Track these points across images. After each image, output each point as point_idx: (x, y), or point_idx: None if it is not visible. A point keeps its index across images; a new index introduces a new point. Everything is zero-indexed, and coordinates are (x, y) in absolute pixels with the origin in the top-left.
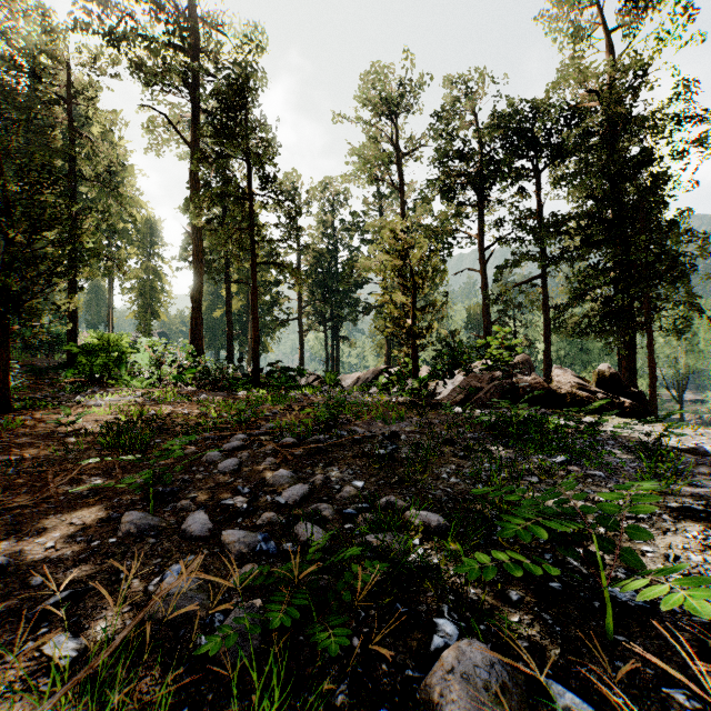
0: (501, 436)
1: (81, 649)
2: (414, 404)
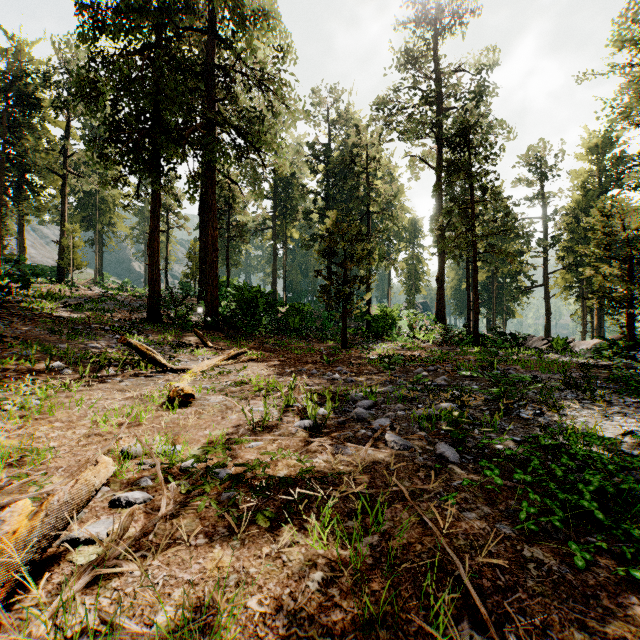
0: (633, 389)
1: (369, 391)
2: (599, 366)
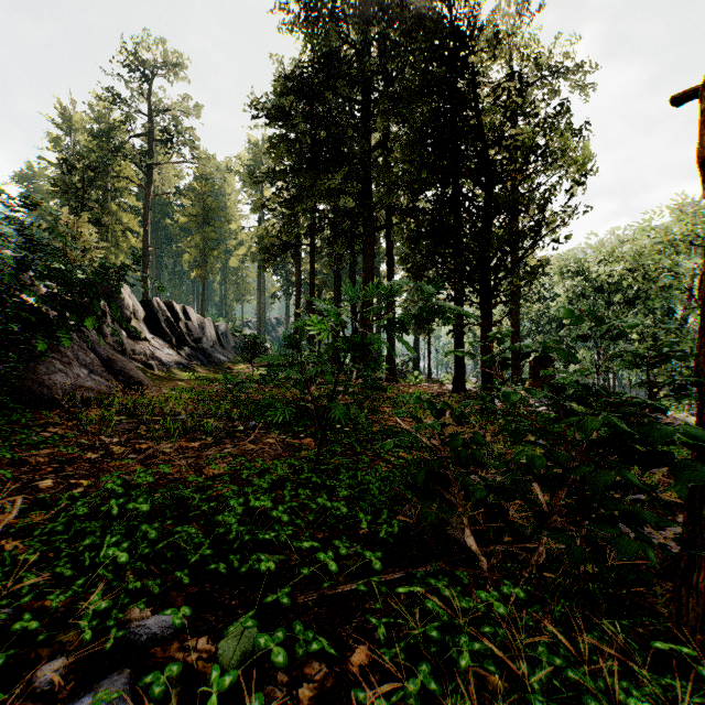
0: None
1: None
2: None
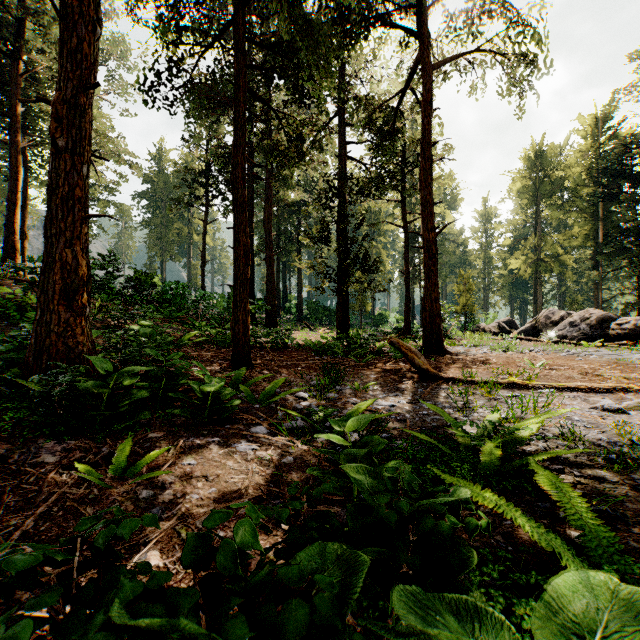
0: None
1: None
2: None
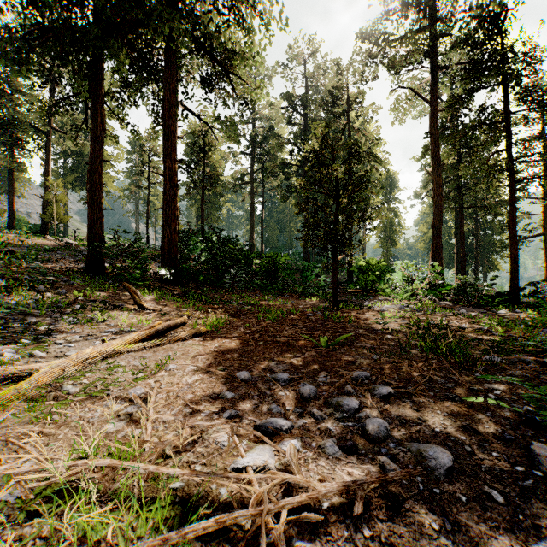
0: None
1: None
2: None
